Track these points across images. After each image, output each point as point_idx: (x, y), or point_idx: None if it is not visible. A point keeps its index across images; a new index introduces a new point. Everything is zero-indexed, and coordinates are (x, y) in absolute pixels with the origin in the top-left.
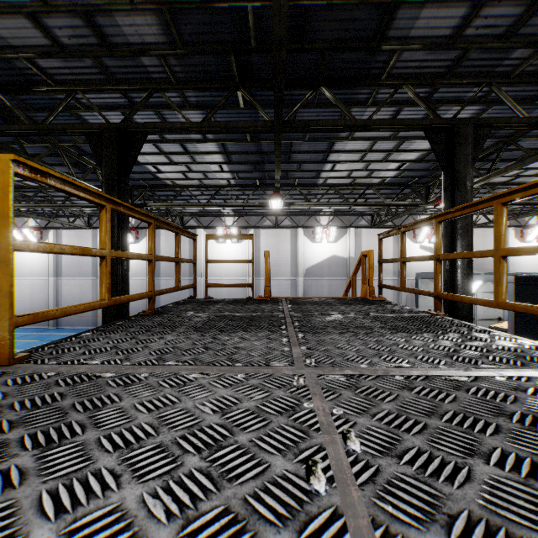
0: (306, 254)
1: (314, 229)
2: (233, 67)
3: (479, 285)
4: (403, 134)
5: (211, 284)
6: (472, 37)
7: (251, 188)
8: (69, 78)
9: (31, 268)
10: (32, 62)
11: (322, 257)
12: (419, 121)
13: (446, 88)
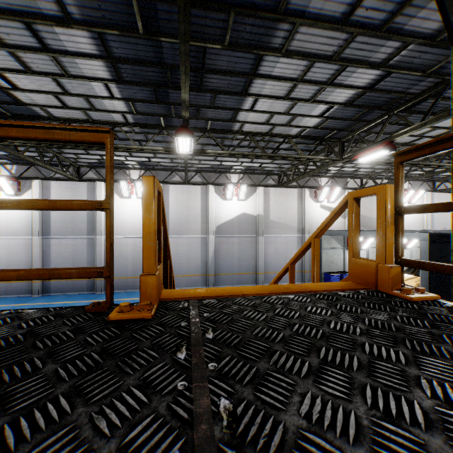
0: (217, 211)
1: (225, 187)
2: None
3: (372, 241)
4: (348, 52)
5: None
6: None
7: (156, 131)
8: None
9: None
10: None
11: (232, 215)
12: None
13: None
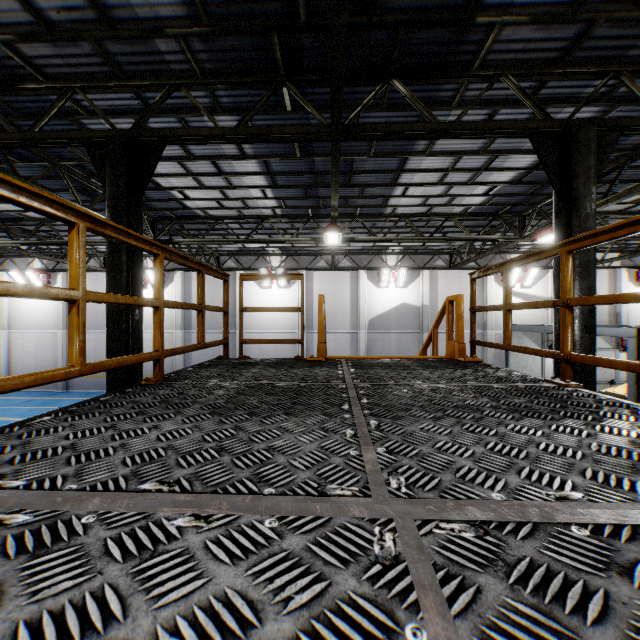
0: (369, 301)
1: (380, 271)
2: (276, 53)
3: None
4: (496, 146)
5: (247, 340)
6: (600, 4)
7: (302, 220)
8: (64, 71)
9: (36, 319)
10: (13, 49)
11: (389, 305)
12: (522, 123)
13: (558, 81)
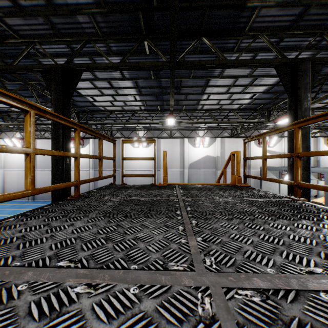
0: (189, 154)
1: (195, 139)
2: (141, 23)
3: None
4: (256, 73)
5: (125, 174)
6: None
7: (155, 112)
8: (29, 33)
9: (18, 163)
10: (2, 21)
11: (200, 156)
12: (271, 60)
13: (289, 38)
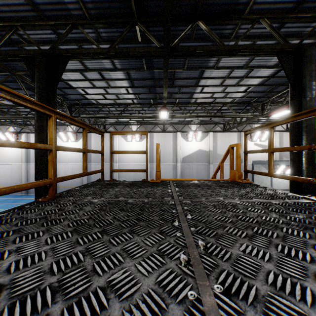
0: (182, 148)
1: (187, 133)
2: (132, 4)
3: None
4: (252, 64)
5: (114, 170)
6: None
7: (148, 106)
8: (10, 16)
9: (11, 157)
10: None
11: (192, 150)
12: (272, 46)
13: (291, 24)
